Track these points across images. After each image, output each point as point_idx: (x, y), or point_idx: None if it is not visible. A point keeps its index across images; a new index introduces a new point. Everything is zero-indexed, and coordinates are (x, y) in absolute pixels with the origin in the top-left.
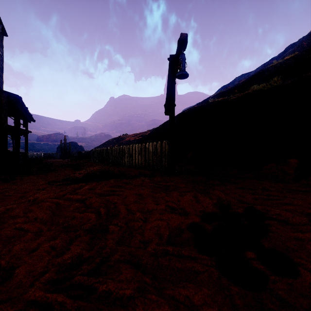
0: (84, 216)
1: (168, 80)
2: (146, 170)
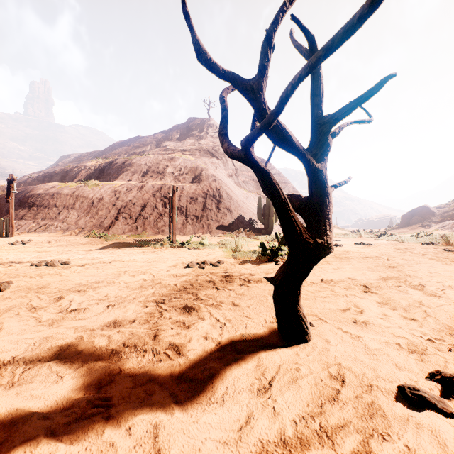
0: None
1: (8, 188)
2: None
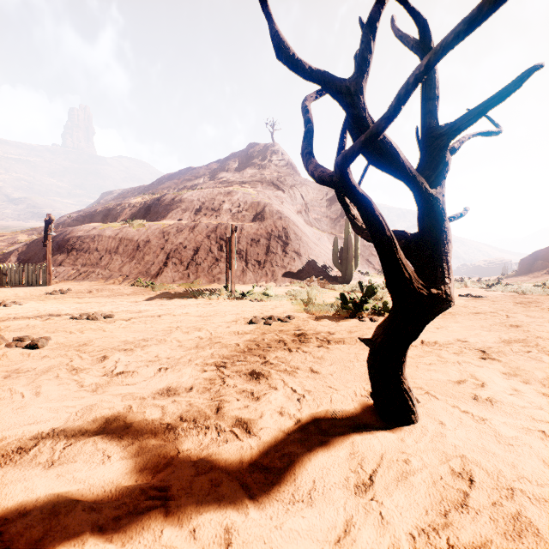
0: (4, 293)
1: (45, 230)
2: (26, 285)
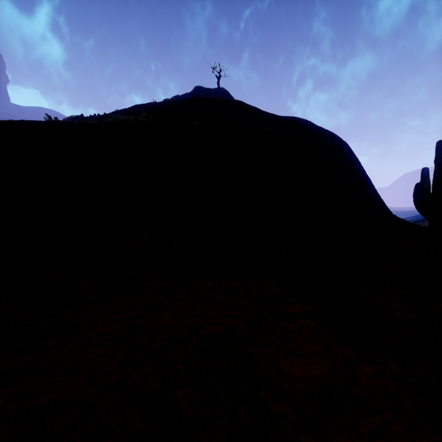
0: None
1: None
2: None
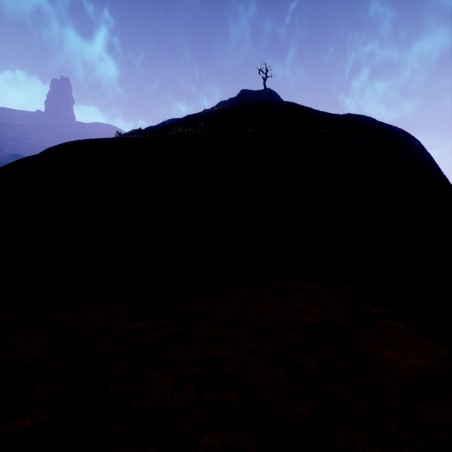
0: None
1: None
2: None
